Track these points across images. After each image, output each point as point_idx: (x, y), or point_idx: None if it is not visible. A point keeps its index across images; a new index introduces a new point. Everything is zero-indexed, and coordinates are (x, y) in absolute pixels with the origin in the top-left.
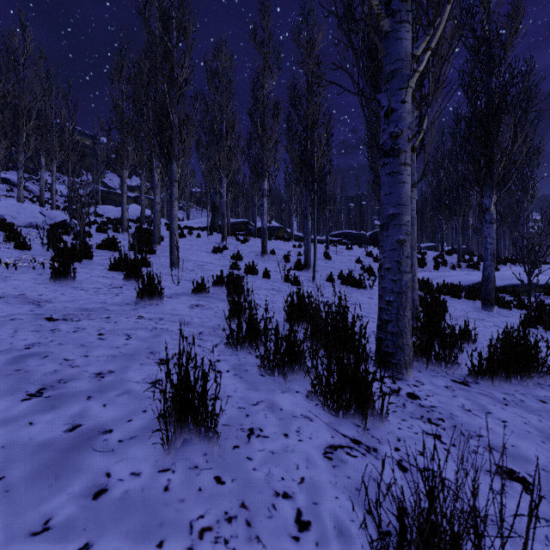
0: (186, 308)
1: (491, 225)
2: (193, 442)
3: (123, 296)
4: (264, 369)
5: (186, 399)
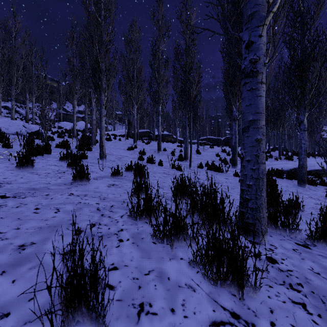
0: (105, 186)
1: (304, 132)
2: (85, 325)
3: (63, 179)
4: (155, 237)
5: (80, 283)
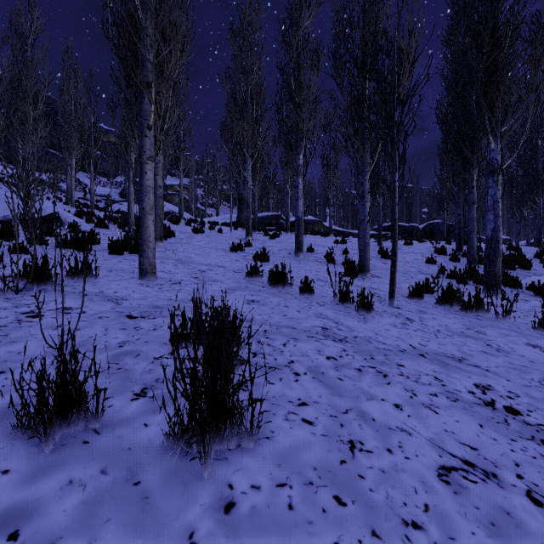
0: None
1: None
2: None
3: None
4: None
5: None
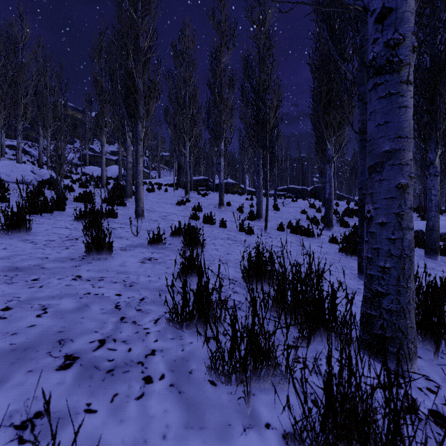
0: (136, 262)
1: (435, 178)
2: None
3: (72, 250)
4: (215, 372)
5: None
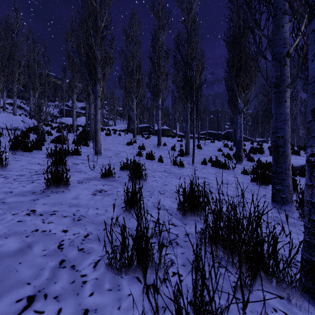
0: (88, 194)
1: None
2: None
3: (36, 183)
4: None
5: None
